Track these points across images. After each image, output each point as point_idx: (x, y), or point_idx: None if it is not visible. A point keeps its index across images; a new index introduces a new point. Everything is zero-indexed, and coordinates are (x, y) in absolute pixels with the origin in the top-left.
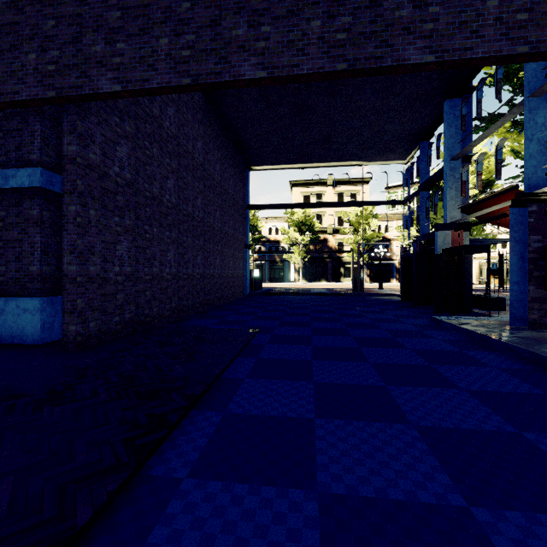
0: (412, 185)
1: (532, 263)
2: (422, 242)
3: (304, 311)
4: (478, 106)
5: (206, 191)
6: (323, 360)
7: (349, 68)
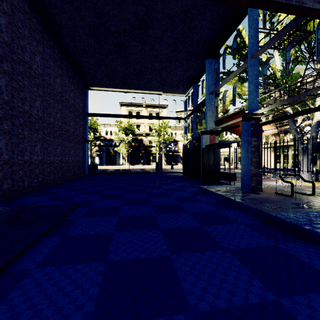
0: (188, 111)
1: (252, 154)
2: (194, 141)
3: (122, 185)
4: (223, 63)
5: (45, 96)
6: (123, 231)
7: None
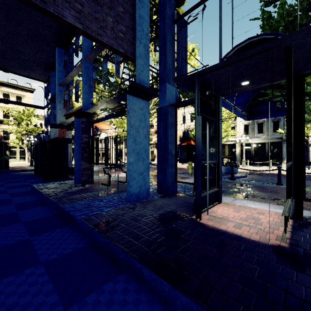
0: None
1: (83, 149)
2: None
3: None
4: (70, 57)
5: None
6: None
7: None
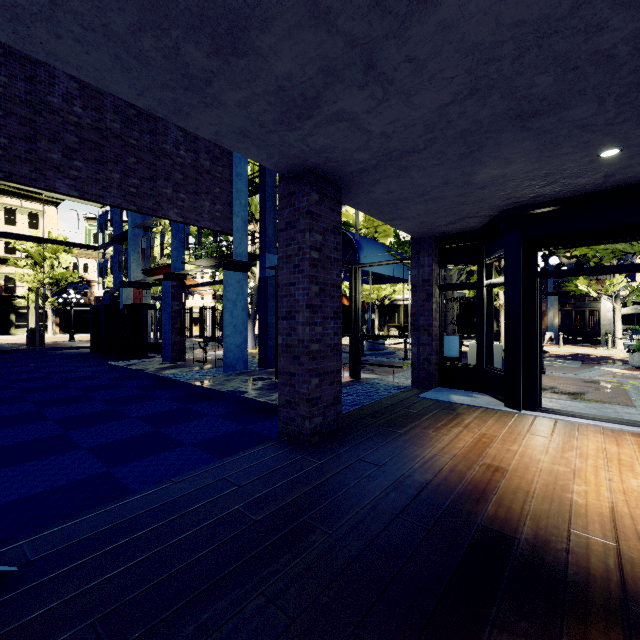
0: None
1: (174, 319)
2: (115, 293)
3: None
4: None
5: None
6: None
7: (6, 178)
